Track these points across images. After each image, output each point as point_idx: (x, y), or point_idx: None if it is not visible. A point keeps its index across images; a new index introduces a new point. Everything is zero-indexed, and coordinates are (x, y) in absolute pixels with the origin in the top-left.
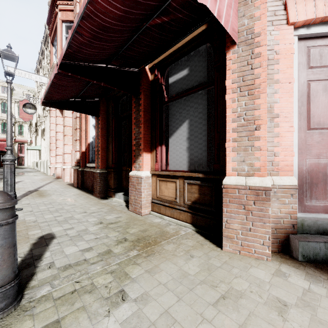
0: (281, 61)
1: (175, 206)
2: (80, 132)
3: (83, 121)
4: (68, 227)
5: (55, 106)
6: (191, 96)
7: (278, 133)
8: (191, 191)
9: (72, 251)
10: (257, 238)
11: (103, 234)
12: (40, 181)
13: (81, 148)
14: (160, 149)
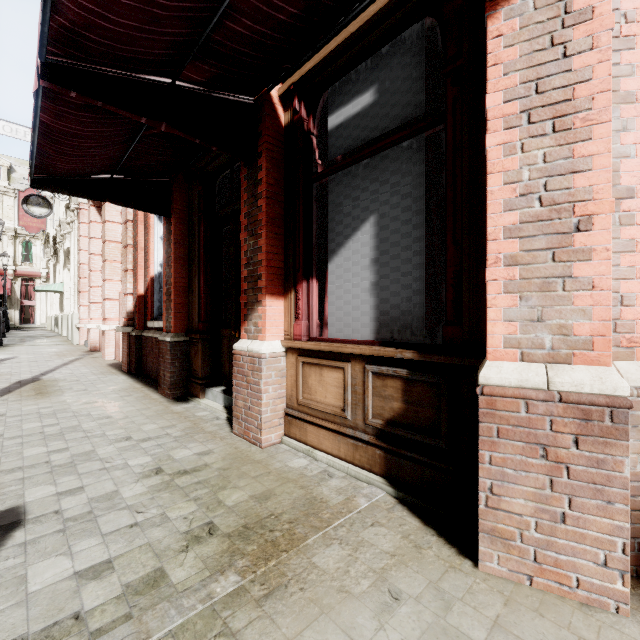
0: (639, 40)
1: (343, 429)
2: (134, 254)
3: (141, 228)
4: (70, 485)
5: (64, 191)
6: (382, 155)
7: (631, 242)
8: (383, 395)
9: (50, 580)
10: (586, 543)
11: (154, 512)
12: (52, 358)
13: (136, 287)
14: (306, 288)
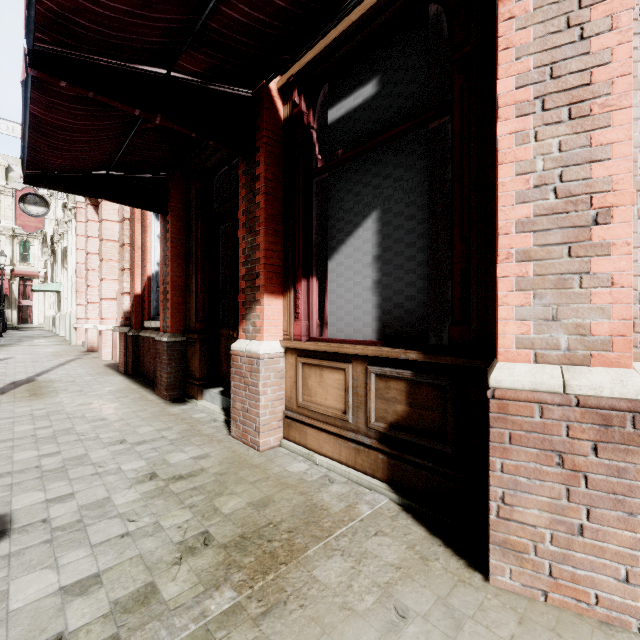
0: None
1: (344, 433)
2: (131, 253)
3: (138, 227)
4: (60, 492)
5: (58, 187)
6: (385, 148)
7: None
8: (386, 397)
9: (33, 596)
10: (605, 557)
11: (147, 520)
12: (48, 359)
13: (133, 287)
14: (306, 287)
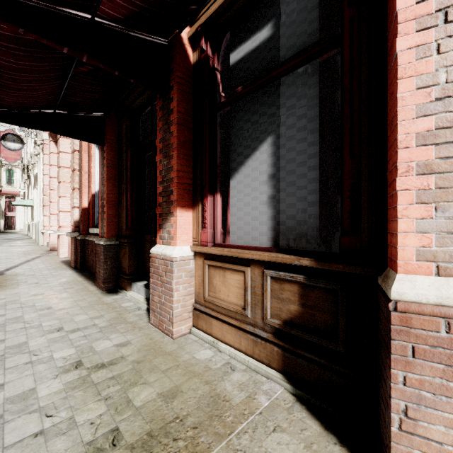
0: None
1: (243, 326)
2: (79, 176)
3: (85, 156)
4: None
5: (13, 122)
6: (279, 82)
7: None
8: (281, 297)
9: None
10: None
11: (63, 415)
12: (19, 256)
13: (81, 202)
14: (212, 201)
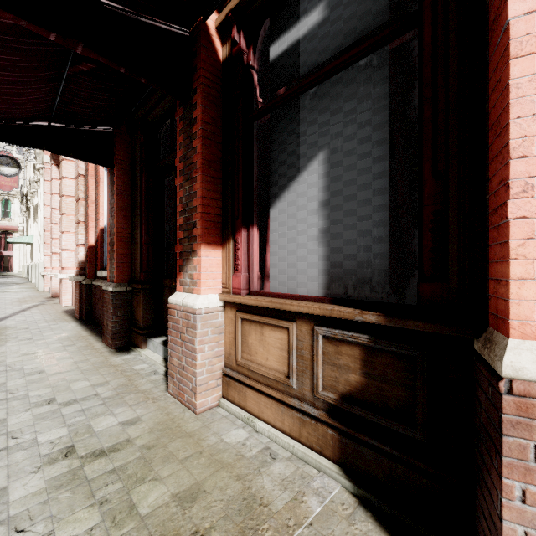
0: None
1: (287, 399)
2: (85, 207)
3: (92, 182)
4: None
5: None
6: (334, 79)
7: None
8: (337, 363)
9: None
10: None
11: (39, 530)
12: (12, 305)
13: (87, 238)
14: (246, 237)
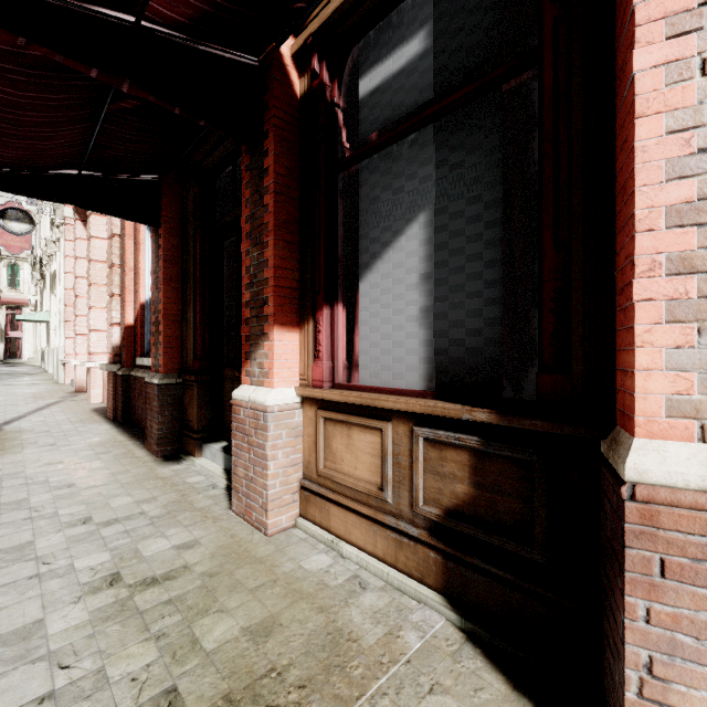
0: None
1: (380, 517)
2: (121, 276)
3: (130, 244)
4: None
5: (13, 189)
6: (437, 125)
7: None
8: (441, 471)
9: None
10: None
11: (87, 666)
12: (26, 402)
13: (123, 316)
14: (329, 316)
